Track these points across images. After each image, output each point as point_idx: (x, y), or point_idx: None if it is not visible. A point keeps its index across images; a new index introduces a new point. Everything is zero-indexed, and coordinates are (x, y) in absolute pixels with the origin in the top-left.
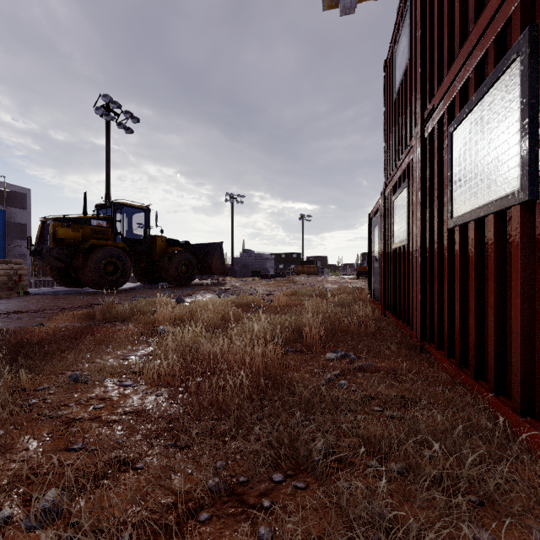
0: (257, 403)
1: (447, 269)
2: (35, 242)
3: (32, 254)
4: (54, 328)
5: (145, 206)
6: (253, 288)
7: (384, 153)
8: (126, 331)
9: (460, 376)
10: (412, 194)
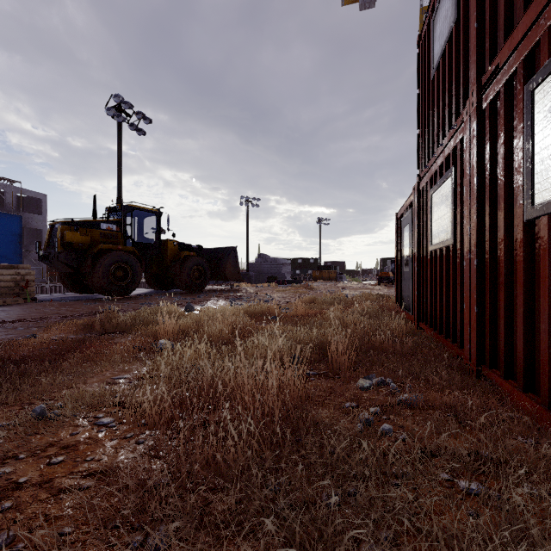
0: (271, 466)
1: (523, 274)
2: (44, 247)
3: (40, 259)
4: (44, 341)
5: (156, 209)
6: (268, 295)
7: (417, 141)
8: (123, 345)
9: (550, 422)
10: (460, 183)
